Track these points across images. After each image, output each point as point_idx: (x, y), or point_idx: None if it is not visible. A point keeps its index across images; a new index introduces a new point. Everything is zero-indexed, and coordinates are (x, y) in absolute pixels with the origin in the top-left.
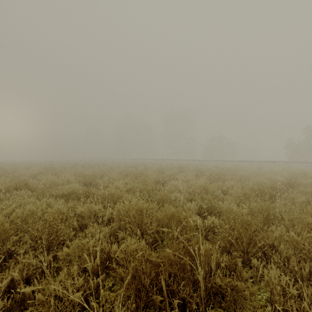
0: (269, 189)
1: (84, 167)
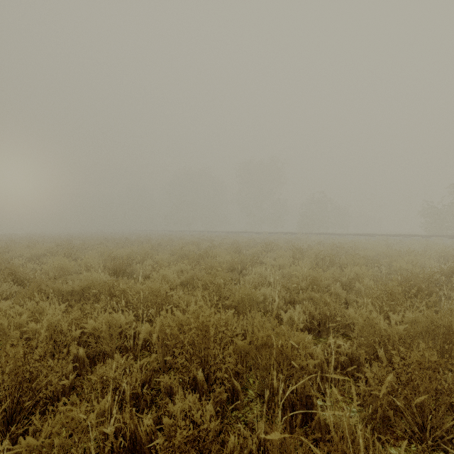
0: (427, 283)
1: (118, 244)
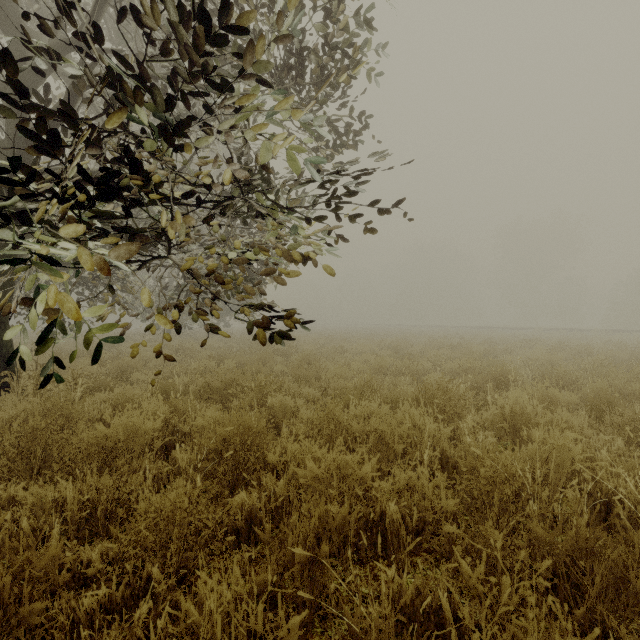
0: None
1: (366, 337)
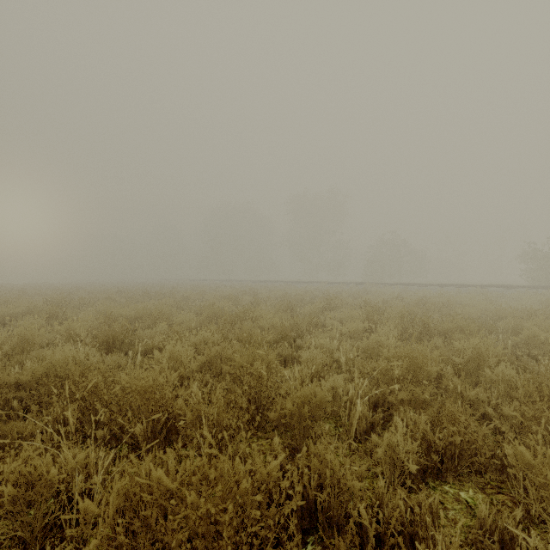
0: None
1: (131, 298)
